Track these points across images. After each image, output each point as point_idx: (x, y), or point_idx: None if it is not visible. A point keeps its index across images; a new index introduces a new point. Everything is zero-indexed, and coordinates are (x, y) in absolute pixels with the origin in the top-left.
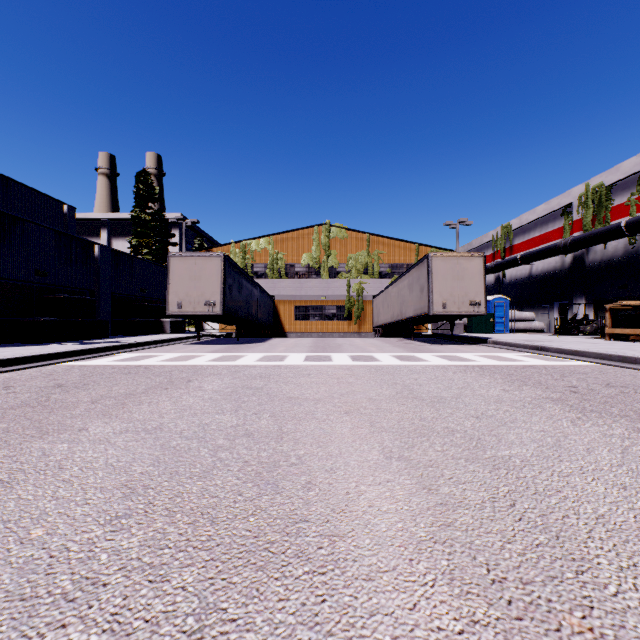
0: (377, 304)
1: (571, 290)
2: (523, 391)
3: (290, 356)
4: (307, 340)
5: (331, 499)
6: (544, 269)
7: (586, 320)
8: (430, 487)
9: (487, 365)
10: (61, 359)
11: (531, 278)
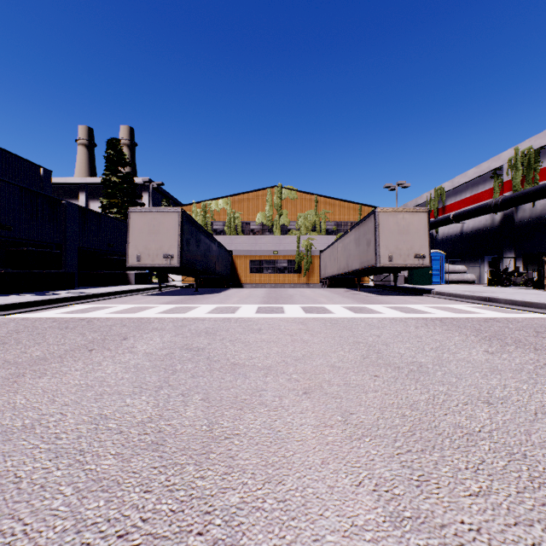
0: (324, 258)
1: (501, 245)
2: (512, 354)
3: (242, 307)
4: (260, 291)
5: None
6: (475, 226)
7: (517, 272)
8: None
9: (445, 318)
10: (7, 311)
11: (462, 235)
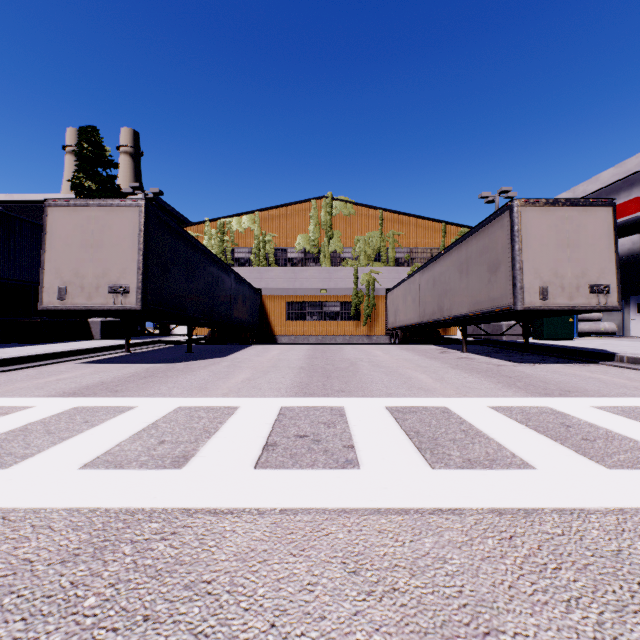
0: (394, 299)
1: None
2: None
3: (235, 416)
4: (299, 351)
5: None
6: None
7: None
8: None
9: None
10: None
11: None
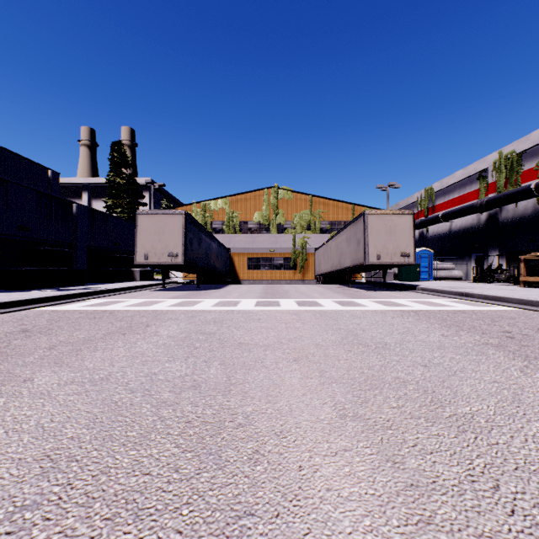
0: (318, 256)
1: (486, 243)
2: (462, 336)
3: (243, 301)
4: (258, 287)
5: (281, 478)
6: (462, 225)
7: (500, 269)
8: (394, 459)
9: (421, 310)
10: (36, 304)
11: (451, 233)
